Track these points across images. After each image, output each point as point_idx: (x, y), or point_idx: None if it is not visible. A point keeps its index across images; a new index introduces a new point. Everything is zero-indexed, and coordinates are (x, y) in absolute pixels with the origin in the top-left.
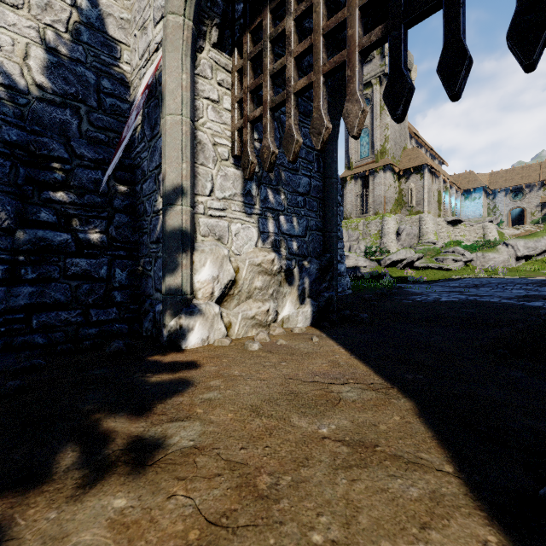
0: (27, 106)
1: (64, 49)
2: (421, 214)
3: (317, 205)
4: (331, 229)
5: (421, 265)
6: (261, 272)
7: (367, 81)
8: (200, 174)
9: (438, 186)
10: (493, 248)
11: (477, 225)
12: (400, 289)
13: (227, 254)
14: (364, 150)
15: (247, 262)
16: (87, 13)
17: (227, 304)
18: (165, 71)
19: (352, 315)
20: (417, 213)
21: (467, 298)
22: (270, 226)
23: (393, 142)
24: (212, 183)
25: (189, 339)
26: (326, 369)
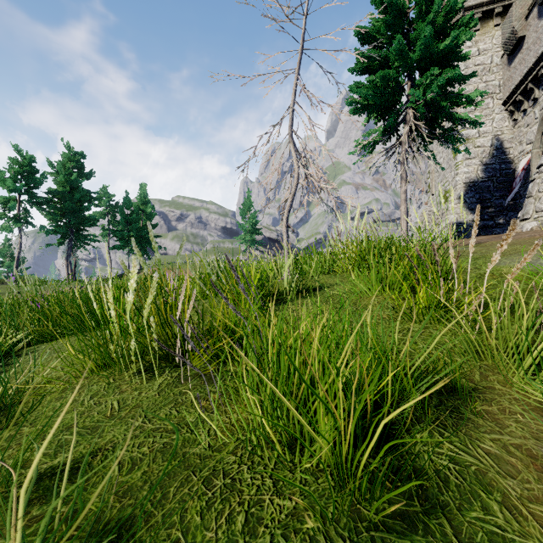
0: (477, 185)
1: (488, 162)
2: None
3: None
4: None
5: None
6: None
7: None
8: None
9: None
10: None
11: None
12: None
13: None
14: None
15: None
16: (495, 145)
17: None
18: (531, 166)
19: None
20: None
21: None
22: None
23: None
24: None
25: None
26: None
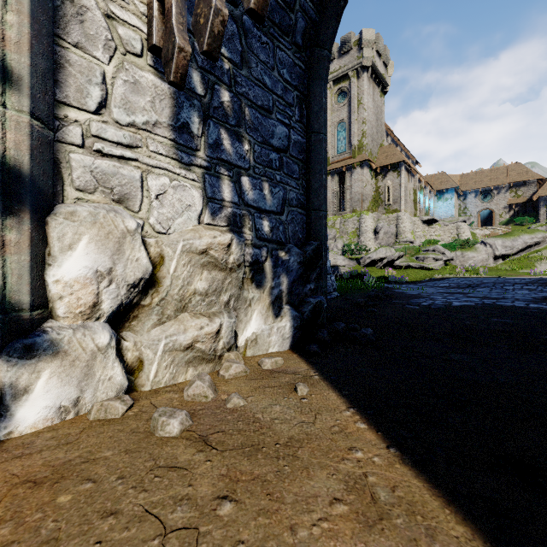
0: None
1: None
2: (398, 212)
3: (299, 170)
4: (318, 205)
5: (402, 264)
6: (206, 265)
7: (344, 73)
8: (74, 64)
9: (413, 185)
10: (471, 247)
11: (451, 225)
12: (390, 290)
13: (133, 228)
14: (341, 145)
15: (180, 246)
16: None
17: (137, 323)
18: None
19: (348, 329)
20: (394, 212)
21: (482, 301)
22: (224, 190)
23: (370, 138)
24: (104, 91)
25: (19, 413)
26: (350, 545)
